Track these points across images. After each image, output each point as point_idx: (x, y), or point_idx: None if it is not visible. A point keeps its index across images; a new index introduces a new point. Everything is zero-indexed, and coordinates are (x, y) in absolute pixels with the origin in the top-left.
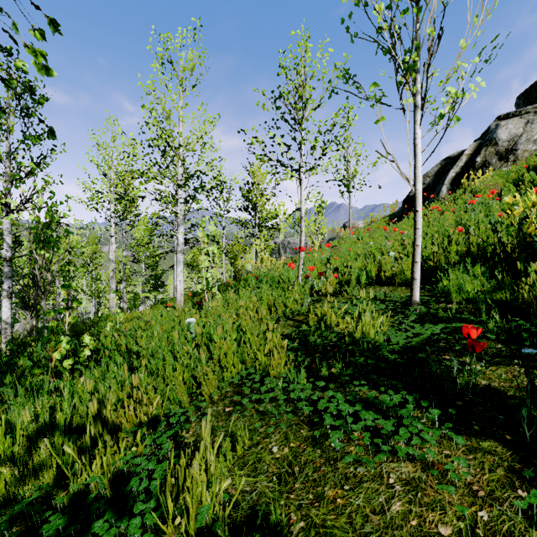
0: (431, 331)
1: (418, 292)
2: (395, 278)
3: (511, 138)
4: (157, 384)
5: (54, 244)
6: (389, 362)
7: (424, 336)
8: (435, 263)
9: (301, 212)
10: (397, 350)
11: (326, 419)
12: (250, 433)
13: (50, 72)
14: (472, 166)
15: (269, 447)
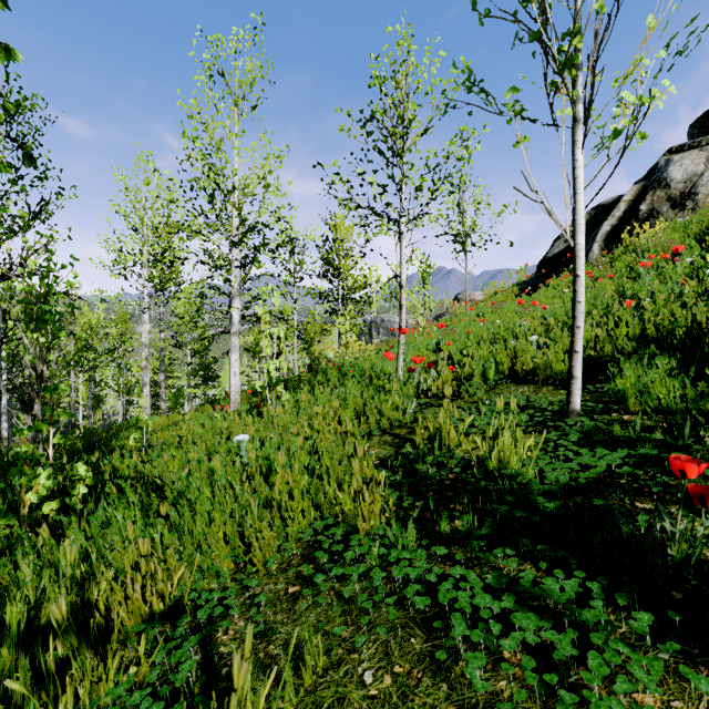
0: (608, 459)
1: (579, 396)
2: (538, 374)
3: (688, 177)
4: (181, 548)
5: (54, 324)
6: (548, 513)
7: (597, 468)
8: (596, 351)
9: (401, 279)
10: (557, 491)
11: (455, 625)
12: (327, 639)
13: (13, 56)
14: (635, 216)
15: (359, 672)
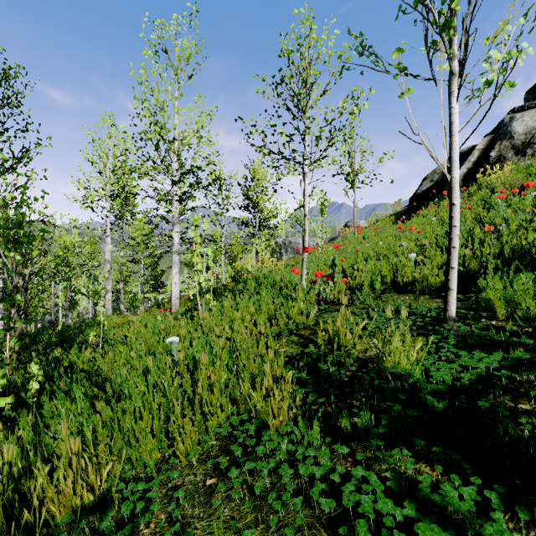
0: (485, 362)
1: (454, 305)
2: (416, 285)
3: (528, 130)
4: (111, 443)
5: (27, 245)
6: (438, 413)
7: (476, 369)
8: (464, 267)
9: (305, 210)
10: (443, 391)
11: (360, 534)
12: None
13: None
14: (486, 161)
15: None
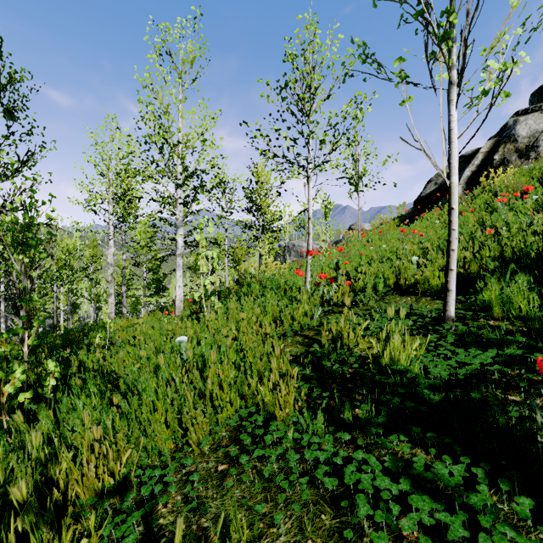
0: (480, 358)
1: (453, 306)
2: (418, 287)
3: (531, 134)
4: (129, 432)
5: (35, 248)
6: (434, 404)
7: (471, 365)
8: (465, 269)
9: (309, 213)
10: (439, 385)
11: (360, 505)
12: (249, 514)
13: None
14: (490, 164)
15: None
